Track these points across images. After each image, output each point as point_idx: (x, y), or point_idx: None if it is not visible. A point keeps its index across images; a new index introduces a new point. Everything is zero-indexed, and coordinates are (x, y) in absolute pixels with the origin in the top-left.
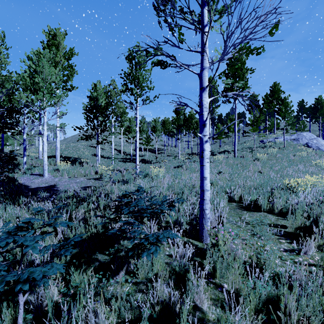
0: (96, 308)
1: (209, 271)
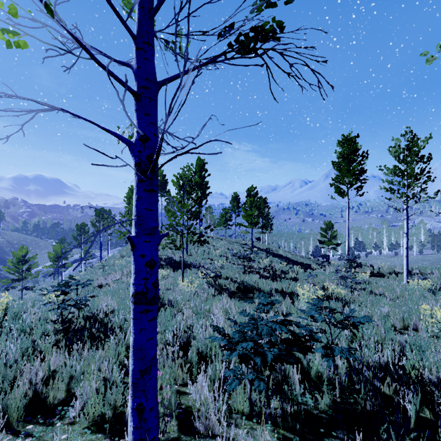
0: (291, 391)
1: (177, 420)
